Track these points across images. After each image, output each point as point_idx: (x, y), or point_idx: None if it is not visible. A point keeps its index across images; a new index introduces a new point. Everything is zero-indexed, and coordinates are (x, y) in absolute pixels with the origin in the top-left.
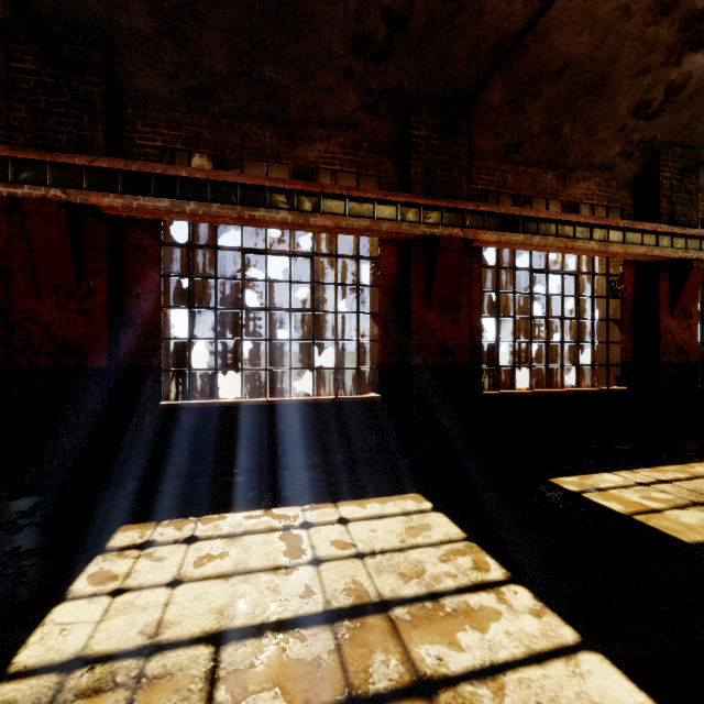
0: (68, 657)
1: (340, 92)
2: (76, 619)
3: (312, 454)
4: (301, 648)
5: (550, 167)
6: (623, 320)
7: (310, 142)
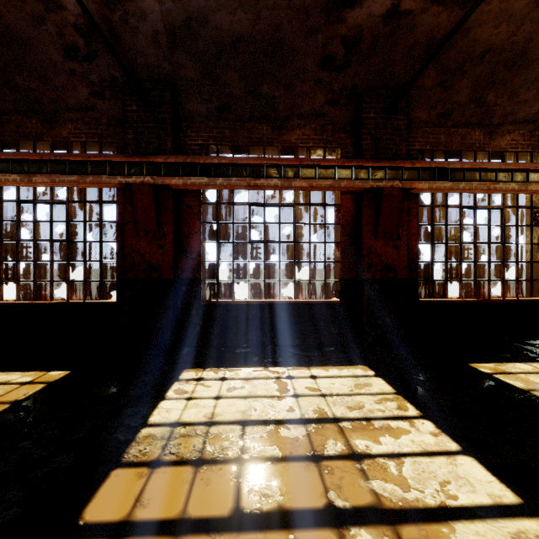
0: (173, 421)
1: (312, 95)
2: (172, 407)
3: (294, 338)
4: (288, 432)
5: (477, 126)
6: None
7: (292, 130)
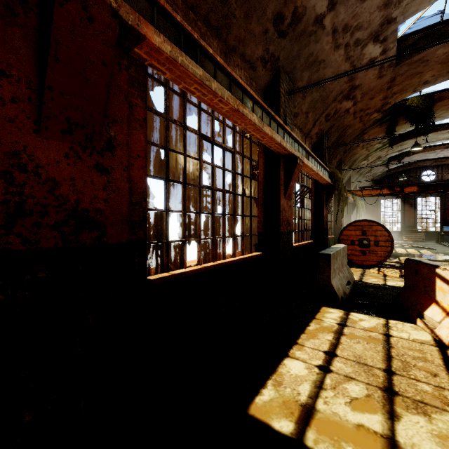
0: None
1: None
2: None
3: None
4: None
5: (216, 35)
6: (259, 198)
7: None
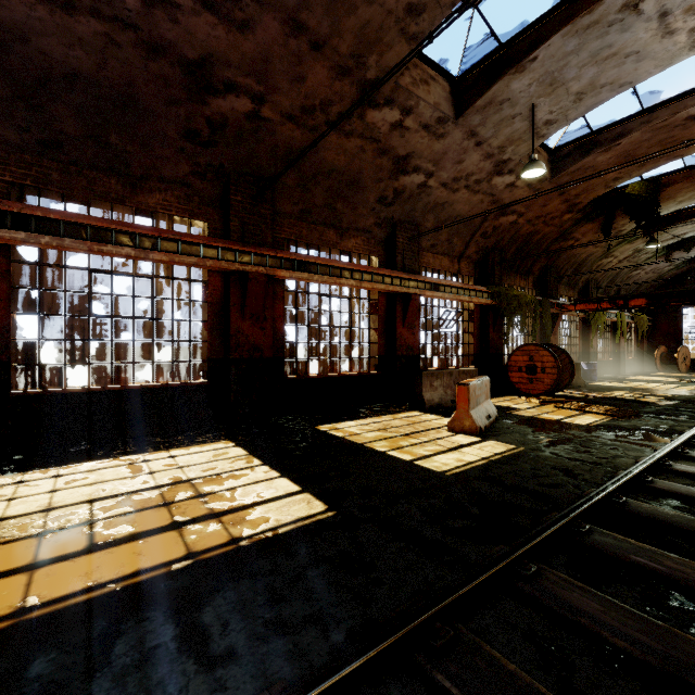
0: None
1: (175, 162)
2: None
3: (153, 427)
4: (141, 496)
5: (332, 227)
6: (379, 329)
7: (151, 192)
